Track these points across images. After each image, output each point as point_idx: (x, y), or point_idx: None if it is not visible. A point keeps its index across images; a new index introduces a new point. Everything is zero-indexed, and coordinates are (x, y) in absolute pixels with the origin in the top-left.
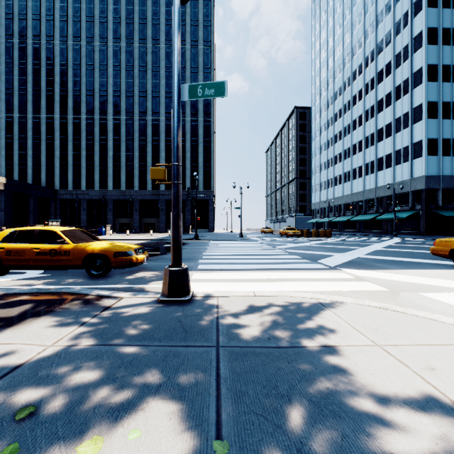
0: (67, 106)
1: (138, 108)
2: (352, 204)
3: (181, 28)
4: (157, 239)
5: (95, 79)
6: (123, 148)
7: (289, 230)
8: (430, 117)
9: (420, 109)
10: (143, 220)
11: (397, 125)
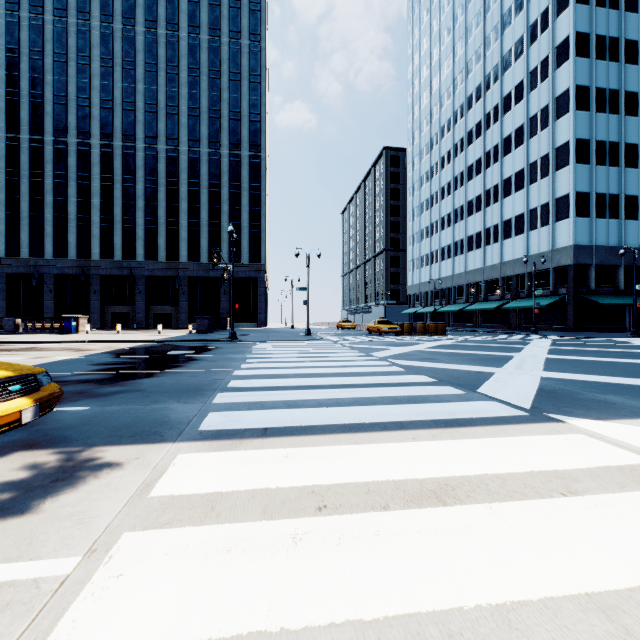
0: (20, 120)
1: (143, 130)
2: (466, 287)
3: (213, 10)
4: (162, 340)
5: (69, 79)
6: (118, 193)
7: (382, 325)
8: (579, 161)
9: (565, 149)
10: (152, 309)
11: (532, 173)
